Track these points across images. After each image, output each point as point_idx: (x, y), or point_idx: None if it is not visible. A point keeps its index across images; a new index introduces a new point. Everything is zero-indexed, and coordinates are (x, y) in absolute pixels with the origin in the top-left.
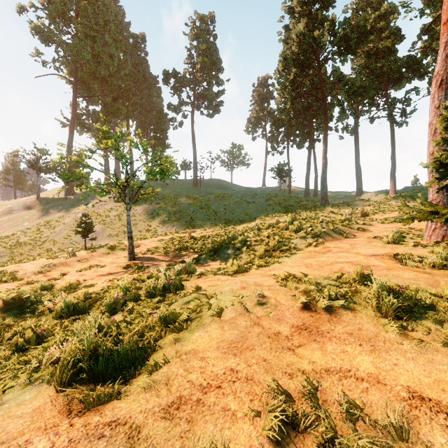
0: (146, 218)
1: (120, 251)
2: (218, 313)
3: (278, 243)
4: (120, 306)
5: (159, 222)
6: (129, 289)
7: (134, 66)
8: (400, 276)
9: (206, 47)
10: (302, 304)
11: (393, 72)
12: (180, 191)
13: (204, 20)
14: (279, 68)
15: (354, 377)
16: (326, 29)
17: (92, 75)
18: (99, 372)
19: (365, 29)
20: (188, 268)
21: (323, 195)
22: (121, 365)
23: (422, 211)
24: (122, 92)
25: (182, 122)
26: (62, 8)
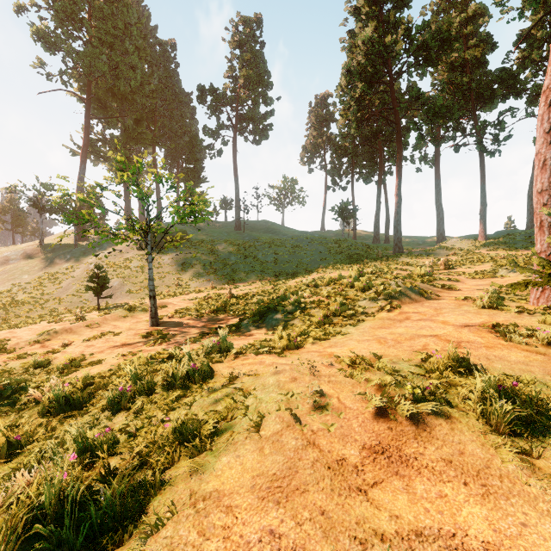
0: (176, 269)
1: (141, 313)
2: (257, 423)
3: (340, 306)
4: (125, 402)
5: (192, 275)
6: (141, 375)
7: (162, 80)
8: (506, 358)
9: (251, 57)
10: (376, 408)
11: (483, 89)
12: (218, 236)
13: (249, 24)
14: (342, 84)
15: (462, 550)
16: (400, 34)
17: (109, 92)
18: (65, 539)
19: (449, 34)
20: (222, 344)
21: (397, 241)
22: (103, 521)
23: (539, 273)
24: (146, 112)
25: (221, 150)
26: (71, 8)
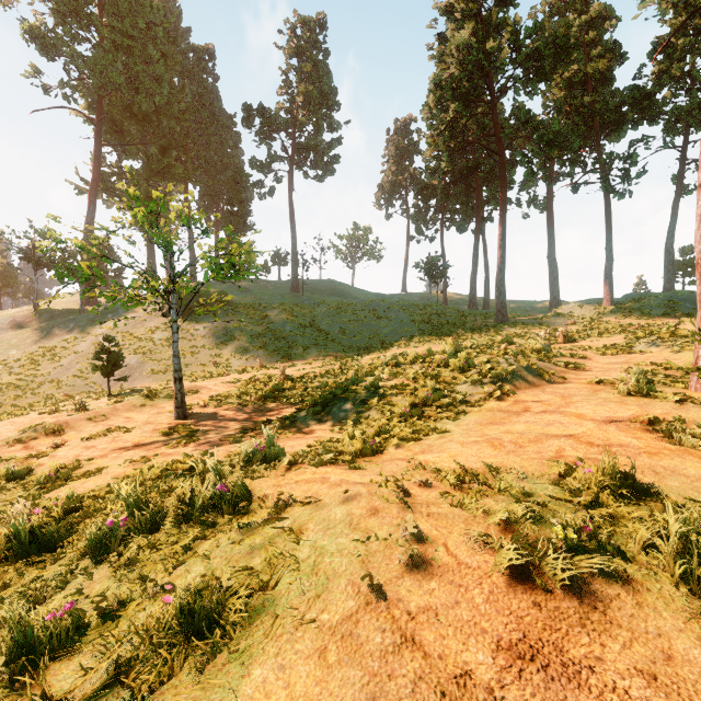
0: (214, 342)
1: (165, 401)
2: (315, 598)
3: (433, 392)
4: (116, 544)
5: (234, 349)
6: (145, 498)
7: (196, 97)
8: (681, 471)
9: (312, 68)
10: (509, 565)
11: (609, 111)
12: (270, 299)
13: (309, 26)
14: (430, 102)
15: None
16: (505, 38)
17: (126, 111)
18: None
19: (567, 40)
20: (268, 450)
21: (500, 307)
22: None
23: None
24: (176, 138)
25: (273, 189)
26: None
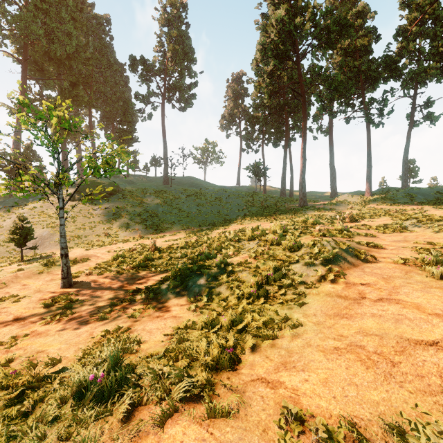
0: (107, 219)
1: (60, 268)
2: None
3: (273, 272)
4: None
5: (122, 224)
6: None
7: (97, 49)
8: None
9: (177, 34)
10: None
11: (371, 71)
12: (148, 189)
13: (176, 6)
14: (257, 57)
15: None
16: (308, 16)
17: (46, 56)
18: None
19: (347, 21)
20: (107, 381)
21: (302, 196)
22: None
23: None
24: (83, 77)
25: (151, 114)
26: None
